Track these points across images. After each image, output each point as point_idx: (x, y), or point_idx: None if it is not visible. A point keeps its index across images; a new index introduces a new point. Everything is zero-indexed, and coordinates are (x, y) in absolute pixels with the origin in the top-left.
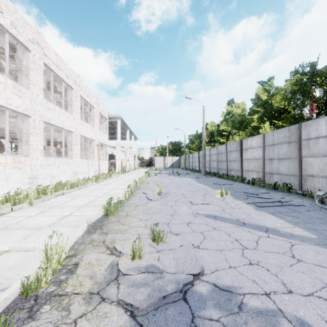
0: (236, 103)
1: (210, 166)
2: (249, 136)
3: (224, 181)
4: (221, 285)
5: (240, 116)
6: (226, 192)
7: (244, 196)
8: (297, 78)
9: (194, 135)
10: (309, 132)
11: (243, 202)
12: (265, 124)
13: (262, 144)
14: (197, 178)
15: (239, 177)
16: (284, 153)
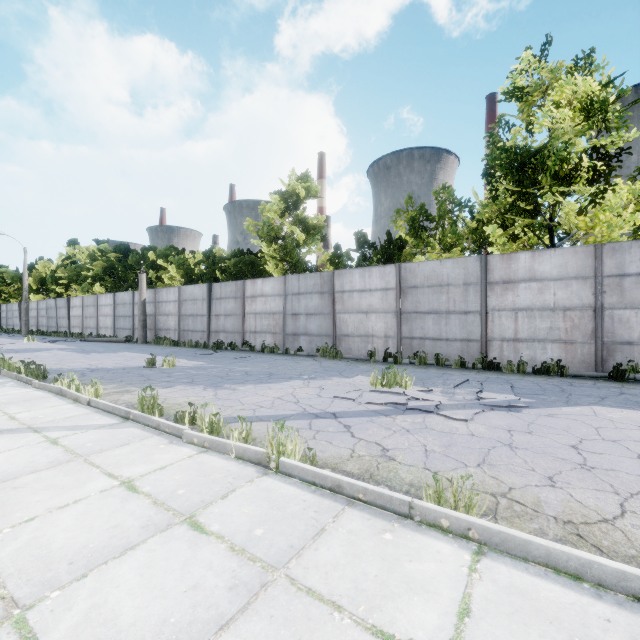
0: (80, 247)
1: (39, 324)
2: (88, 291)
3: (47, 337)
4: (9, 348)
5: (78, 268)
6: (34, 340)
7: (48, 341)
8: (118, 253)
9: (11, 275)
10: (100, 301)
11: (43, 342)
12: (97, 284)
13: (82, 304)
14: (13, 337)
15: (68, 333)
16: (92, 313)
